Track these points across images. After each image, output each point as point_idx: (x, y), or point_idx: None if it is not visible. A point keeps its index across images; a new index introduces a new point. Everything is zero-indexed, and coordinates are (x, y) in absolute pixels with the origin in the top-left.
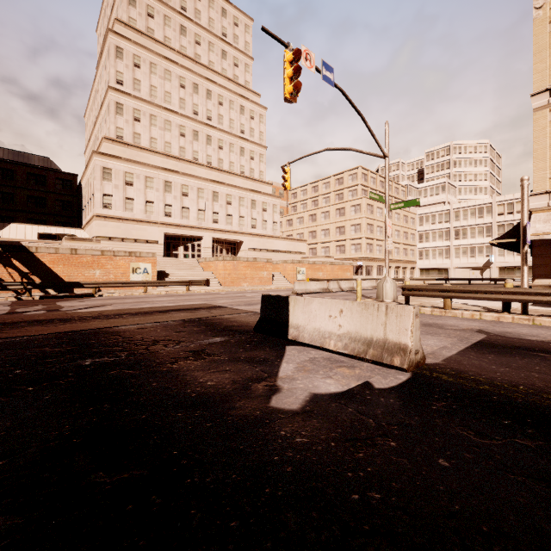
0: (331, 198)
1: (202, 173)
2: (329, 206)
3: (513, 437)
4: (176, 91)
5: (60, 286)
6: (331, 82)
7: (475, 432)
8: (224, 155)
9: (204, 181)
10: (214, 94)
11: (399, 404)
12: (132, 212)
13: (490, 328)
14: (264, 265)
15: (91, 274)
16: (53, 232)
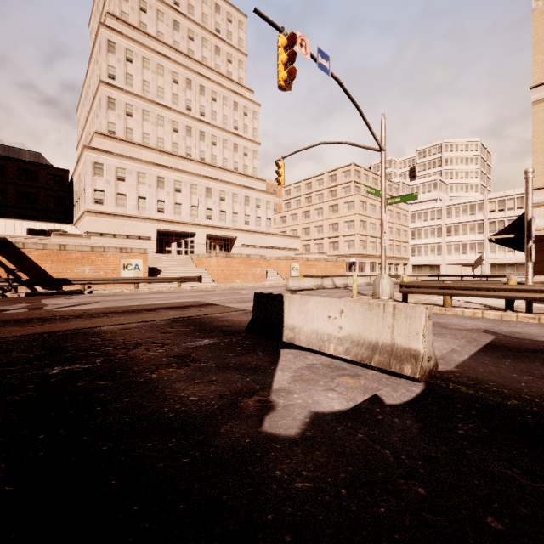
0: (325, 195)
1: (195, 169)
2: (322, 202)
3: None
4: (169, 86)
5: (47, 283)
6: (327, 70)
7: (521, 470)
8: (217, 151)
9: (197, 177)
10: (208, 90)
11: (417, 427)
12: (124, 208)
13: (496, 328)
14: (258, 262)
15: (81, 270)
16: (44, 227)
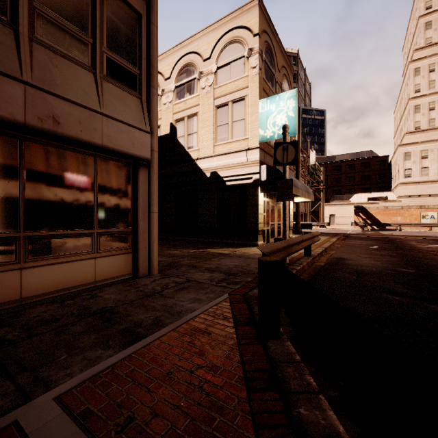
0: None
1: None
2: None
3: None
4: None
5: (379, 225)
6: None
7: None
8: None
9: None
10: None
11: None
12: (426, 176)
13: None
14: None
15: (395, 219)
16: (374, 195)
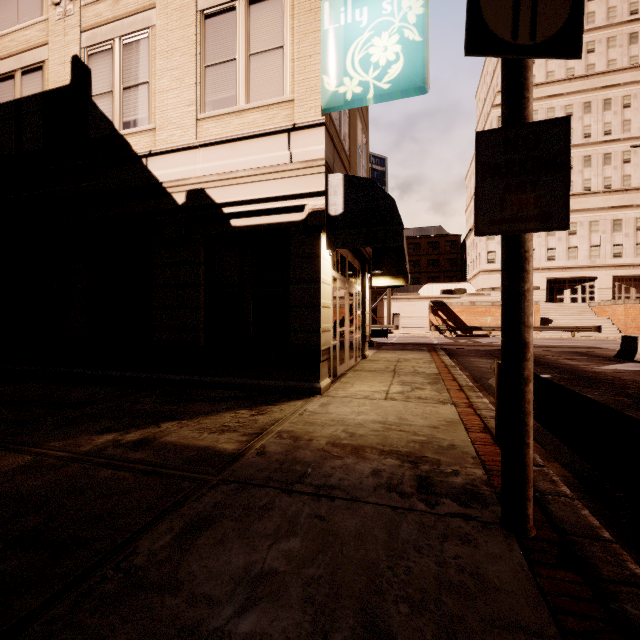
0: None
1: (596, 202)
2: None
3: None
4: None
5: (467, 329)
6: None
7: None
8: (631, 168)
9: (598, 211)
10: (615, 99)
11: None
12: None
13: None
14: None
15: (484, 320)
16: (449, 287)
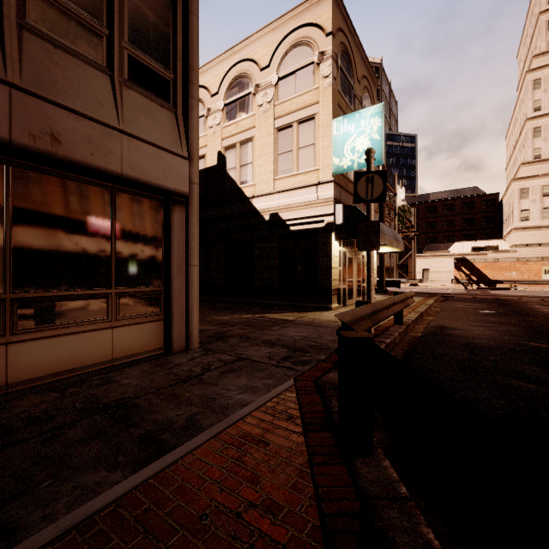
0: None
1: None
2: None
3: None
4: None
5: (488, 282)
6: None
7: None
8: None
9: None
10: None
11: None
12: None
13: None
14: None
15: (508, 275)
16: (481, 244)
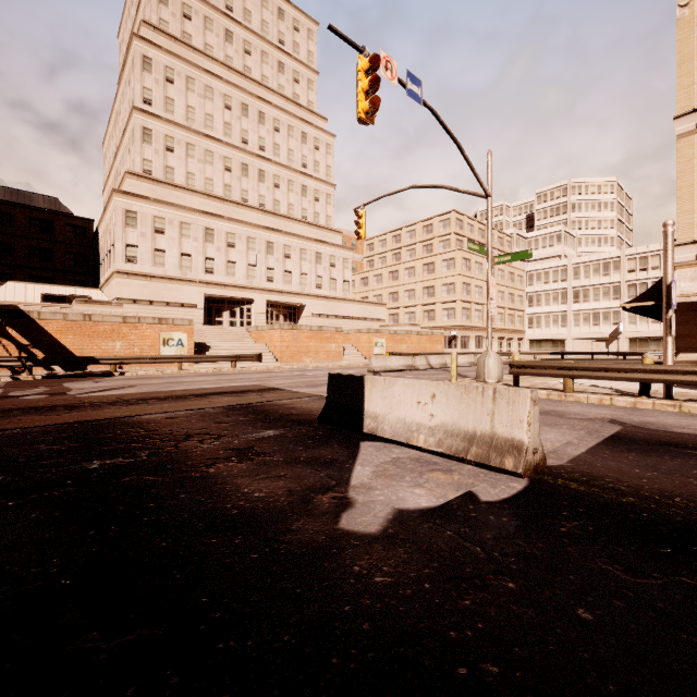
0: (418, 250)
1: (253, 218)
2: (414, 260)
3: (677, 574)
4: (220, 114)
5: (69, 362)
6: (419, 98)
7: (624, 567)
8: (281, 195)
9: (255, 228)
10: (269, 117)
11: (515, 524)
12: (163, 267)
13: (625, 417)
14: (332, 335)
15: (110, 346)
16: (62, 292)
